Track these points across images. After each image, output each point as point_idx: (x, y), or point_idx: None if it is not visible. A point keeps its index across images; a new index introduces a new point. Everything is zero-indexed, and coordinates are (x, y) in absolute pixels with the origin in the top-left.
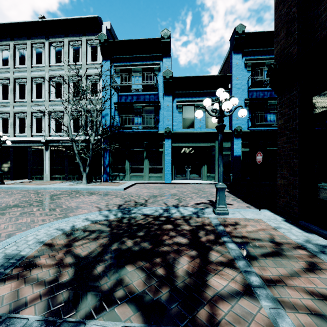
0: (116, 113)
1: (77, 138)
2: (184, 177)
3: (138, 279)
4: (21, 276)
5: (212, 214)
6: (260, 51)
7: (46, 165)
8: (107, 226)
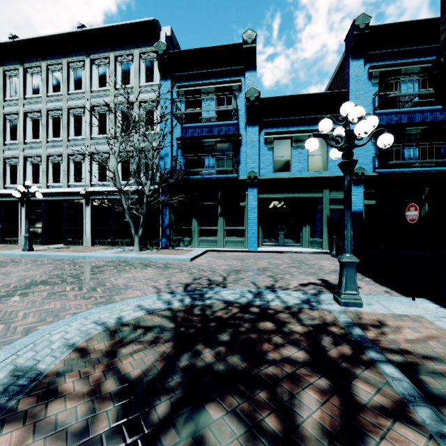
0: (179, 153)
1: (127, 189)
2: (275, 242)
3: (232, 438)
4: (31, 415)
5: (334, 304)
6: (393, 54)
7: (86, 225)
8: (169, 319)
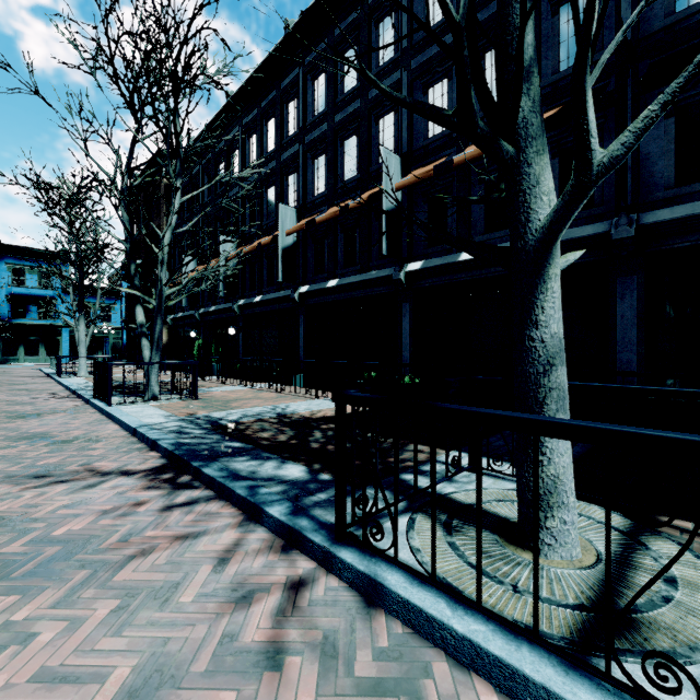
0: (7, 304)
1: None
2: None
3: None
4: None
5: None
6: None
7: None
8: None
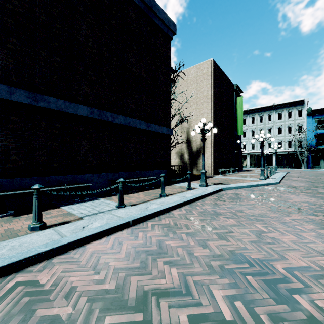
0: (314, 139)
1: (291, 151)
2: None
3: None
4: None
5: None
6: None
7: (273, 162)
8: None
